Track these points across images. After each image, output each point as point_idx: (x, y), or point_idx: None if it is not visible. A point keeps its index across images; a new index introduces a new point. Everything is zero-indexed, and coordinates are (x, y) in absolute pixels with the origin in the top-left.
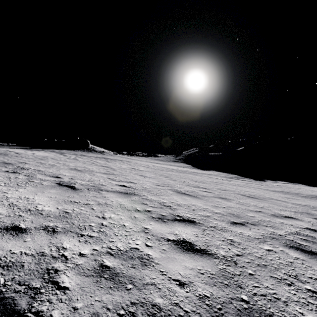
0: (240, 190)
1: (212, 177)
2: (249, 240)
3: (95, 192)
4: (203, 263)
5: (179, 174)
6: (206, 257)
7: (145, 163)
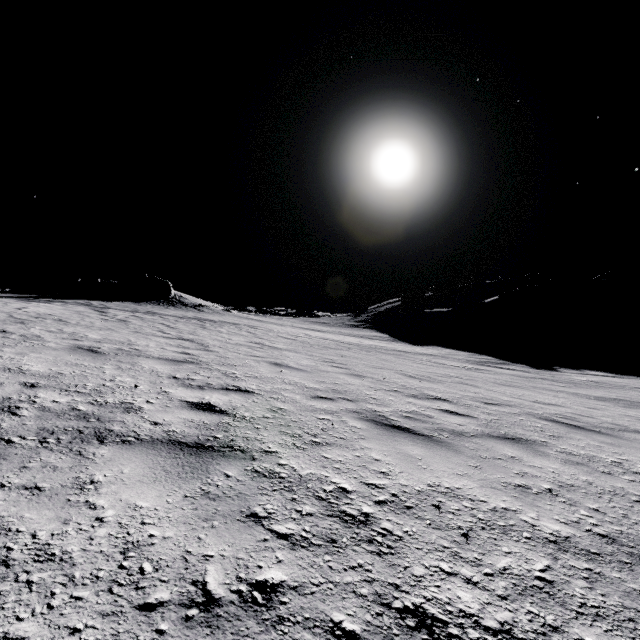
0: (530, 402)
1: (440, 363)
2: None
3: (58, 458)
4: None
5: (366, 357)
6: None
7: (289, 331)
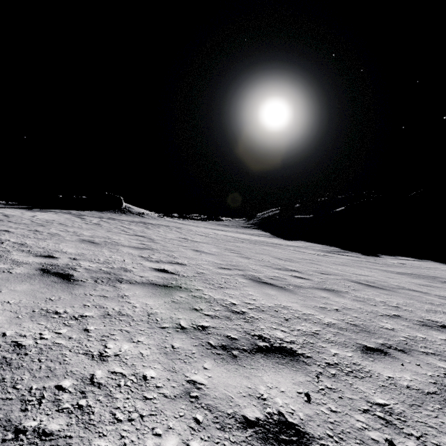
0: (350, 274)
1: (302, 251)
2: (418, 404)
3: (106, 287)
4: None
5: (253, 247)
6: None
7: (203, 230)
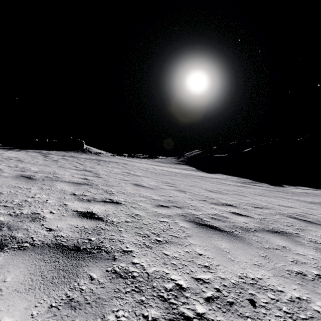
0: (277, 206)
1: (223, 182)
2: None
3: None
4: None
5: (185, 180)
6: None
7: (144, 166)
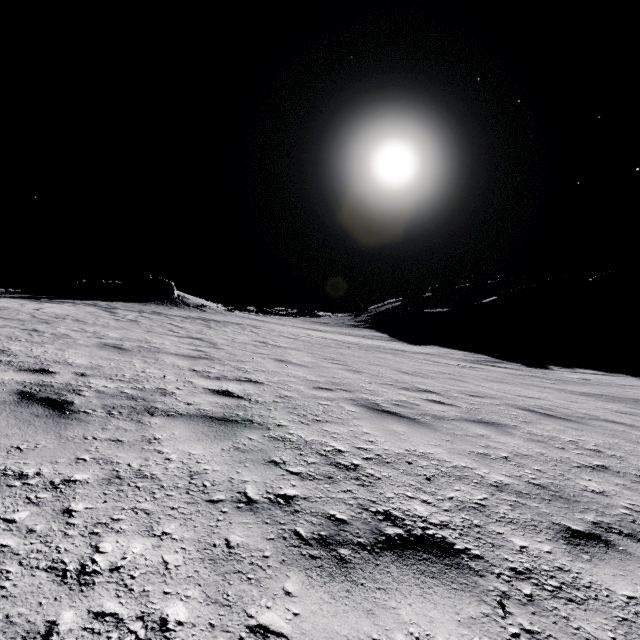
0: (513, 396)
1: (436, 361)
2: None
3: (125, 424)
4: None
5: (364, 355)
6: None
7: (291, 330)
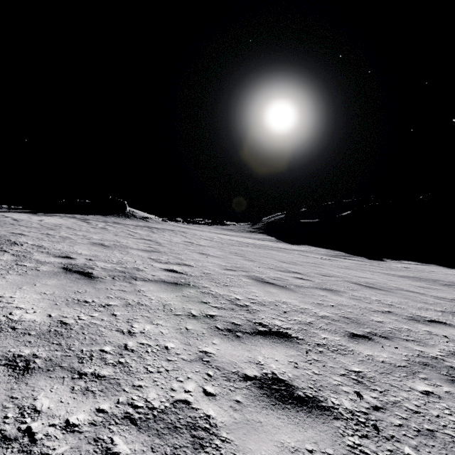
0: (352, 276)
1: (306, 255)
2: (387, 372)
3: (124, 283)
4: (316, 432)
5: (257, 251)
6: (319, 417)
7: (208, 235)
